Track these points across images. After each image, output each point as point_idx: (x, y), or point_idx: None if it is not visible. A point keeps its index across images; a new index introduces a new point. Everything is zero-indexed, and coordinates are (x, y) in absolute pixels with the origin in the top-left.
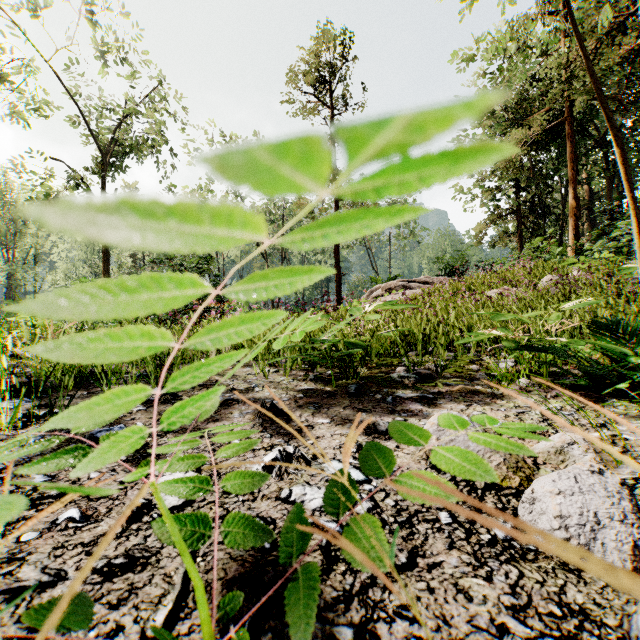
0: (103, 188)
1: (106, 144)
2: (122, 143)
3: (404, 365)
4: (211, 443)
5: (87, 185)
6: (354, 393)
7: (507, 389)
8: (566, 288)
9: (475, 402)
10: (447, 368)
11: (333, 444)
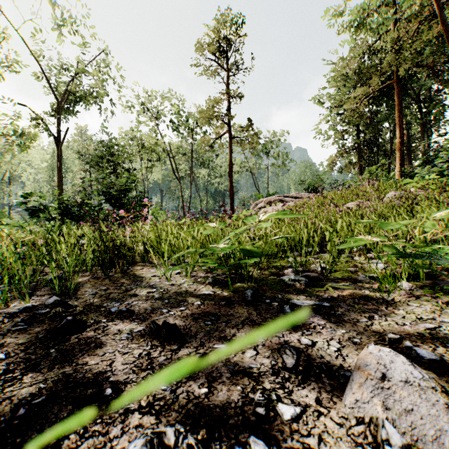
0: (57, 127)
1: (60, 95)
2: (73, 95)
3: (290, 266)
4: (72, 397)
5: (45, 125)
6: (251, 300)
7: (395, 294)
8: (409, 201)
9: (373, 312)
10: (332, 271)
11: (234, 396)
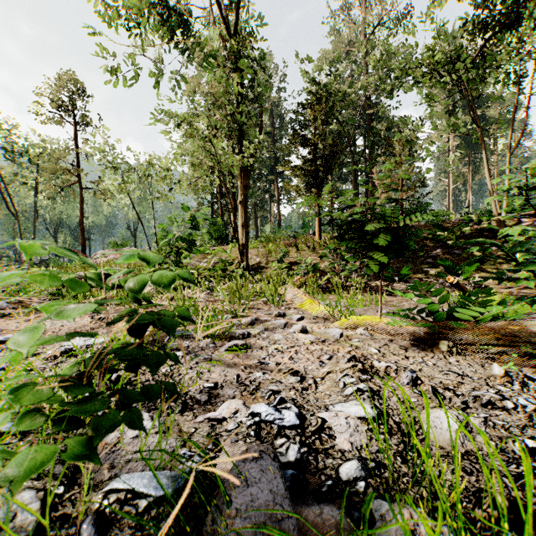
0: None
1: None
2: None
3: None
4: None
5: None
6: None
7: None
8: None
9: None
10: None
11: None
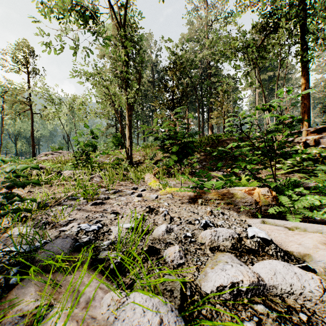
0: None
1: None
2: None
3: None
4: None
5: None
6: None
7: None
8: None
9: None
10: None
11: None
